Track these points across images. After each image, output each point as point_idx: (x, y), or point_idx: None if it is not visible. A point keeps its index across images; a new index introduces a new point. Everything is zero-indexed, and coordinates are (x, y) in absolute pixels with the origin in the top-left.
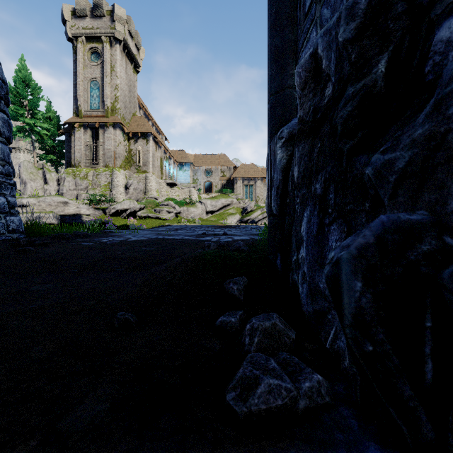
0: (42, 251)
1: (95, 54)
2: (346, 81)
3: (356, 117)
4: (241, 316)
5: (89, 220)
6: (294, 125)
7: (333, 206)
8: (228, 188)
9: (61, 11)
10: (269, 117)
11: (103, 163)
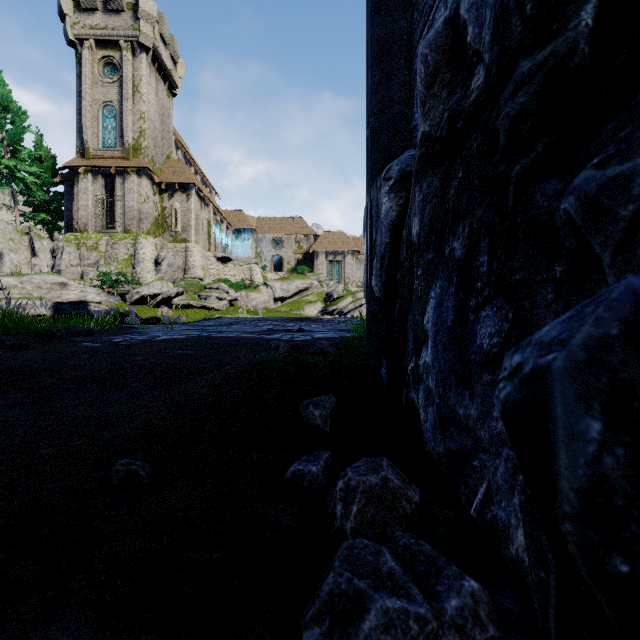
0: (16, 357)
1: (110, 67)
2: (515, 53)
3: (534, 115)
4: (328, 460)
5: (100, 310)
6: (407, 159)
7: (486, 276)
8: (306, 266)
9: (58, 1)
10: (368, 149)
11: (122, 226)
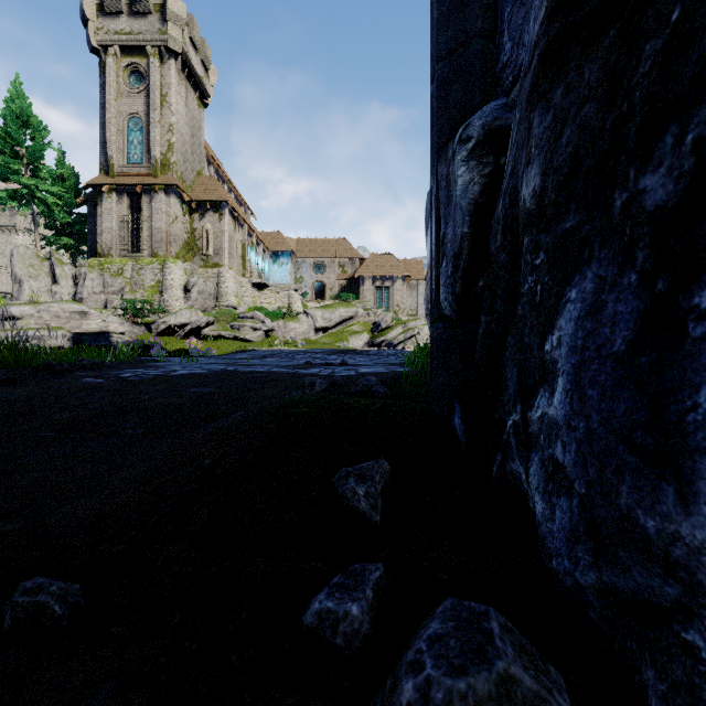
0: None
1: (136, 75)
2: None
3: None
4: (379, 585)
5: (123, 342)
6: (495, 110)
7: None
8: (351, 292)
9: (81, 4)
10: (433, 110)
11: (149, 250)
